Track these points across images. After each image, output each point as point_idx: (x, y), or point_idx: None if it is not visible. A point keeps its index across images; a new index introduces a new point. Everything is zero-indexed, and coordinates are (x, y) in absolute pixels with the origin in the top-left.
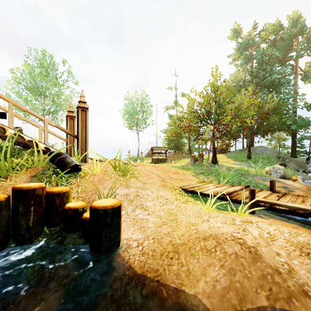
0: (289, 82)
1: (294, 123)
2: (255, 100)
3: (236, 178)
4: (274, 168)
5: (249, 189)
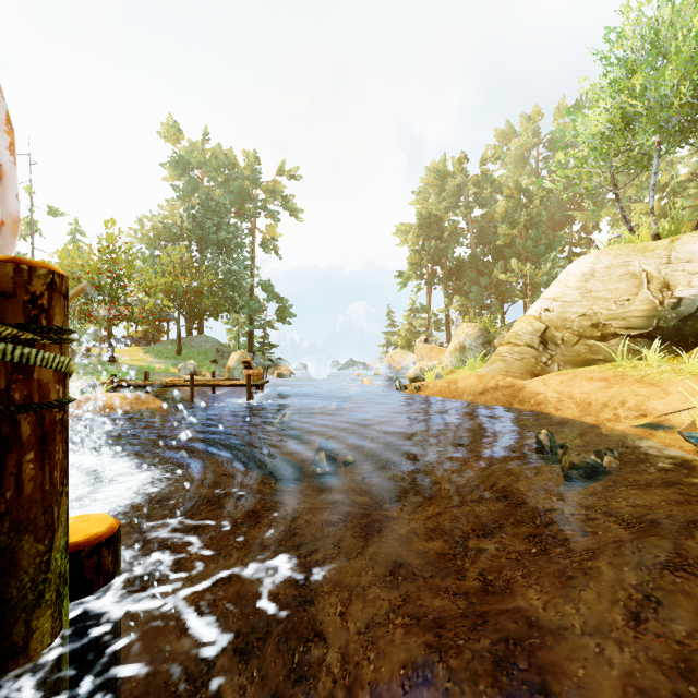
0: (244, 247)
1: (248, 305)
2: (170, 279)
3: (131, 377)
4: (187, 364)
5: (111, 375)
